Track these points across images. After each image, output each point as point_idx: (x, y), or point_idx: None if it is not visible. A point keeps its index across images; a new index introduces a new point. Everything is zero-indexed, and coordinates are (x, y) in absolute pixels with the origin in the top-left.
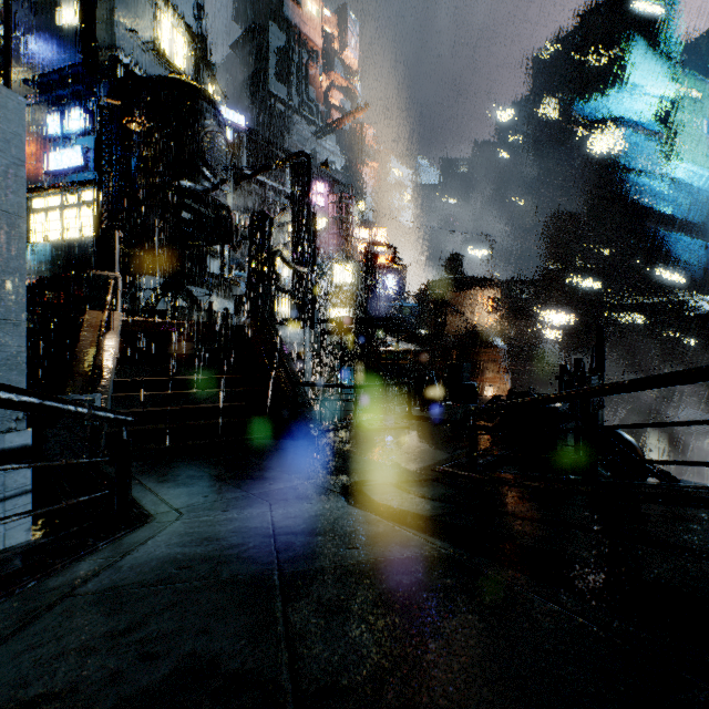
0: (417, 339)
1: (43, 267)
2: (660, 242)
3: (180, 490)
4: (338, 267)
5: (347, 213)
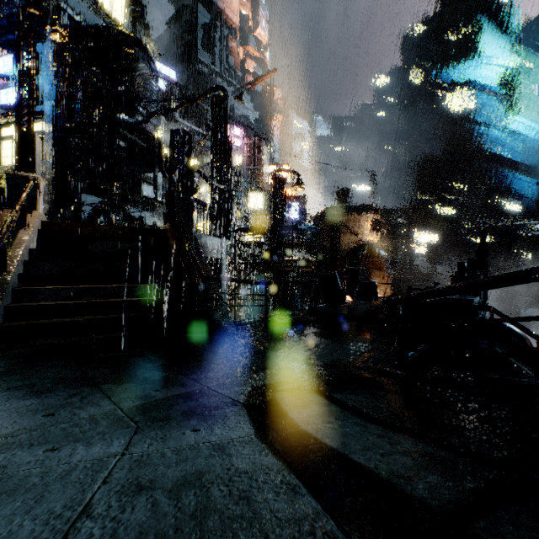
0: (316, 251)
1: None
2: (503, 179)
3: (21, 403)
4: (251, 195)
5: (259, 152)
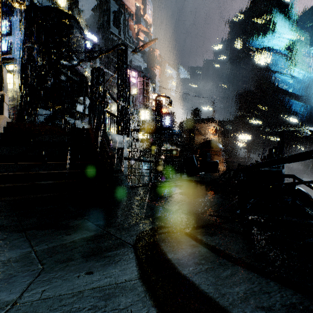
0: (180, 144)
1: None
2: (287, 103)
3: None
4: (142, 112)
5: (146, 86)
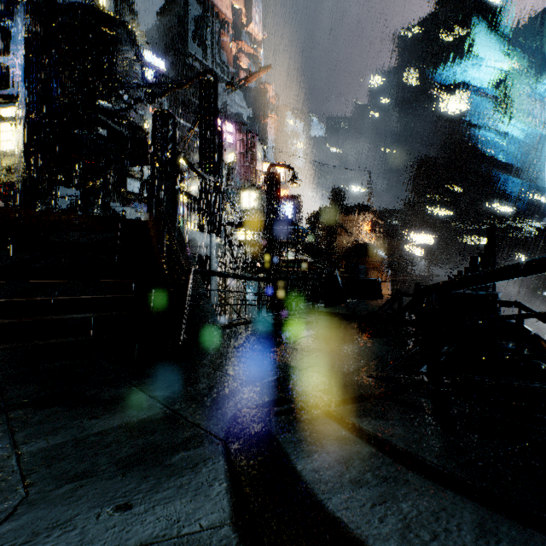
0: (312, 250)
1: None
2: (497, 181)
3: None
4: (244, 194)
5: (252, 149)
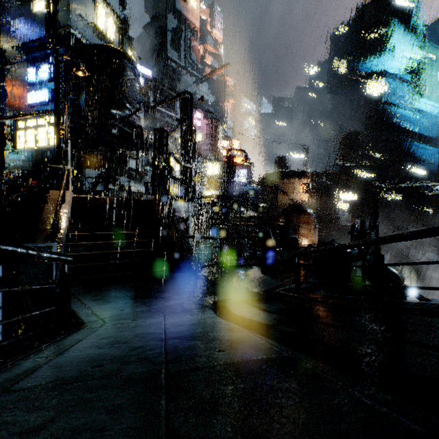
0: (259, 209)
1: (25, 164)
2: (411, 149)
3: (105, 305)
4: (210, 164)
5: (215, 131)
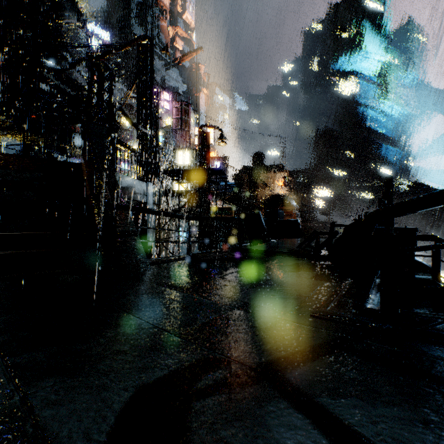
0: (237, 200)
1: None
2: (379, 149)
3: None
4: (179, 153)
5: (186, 115)
